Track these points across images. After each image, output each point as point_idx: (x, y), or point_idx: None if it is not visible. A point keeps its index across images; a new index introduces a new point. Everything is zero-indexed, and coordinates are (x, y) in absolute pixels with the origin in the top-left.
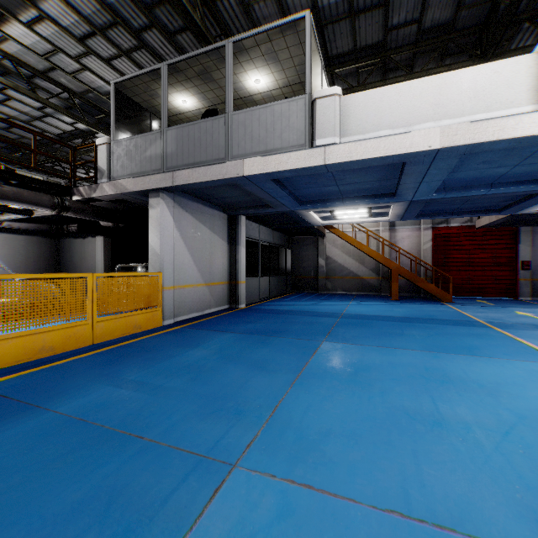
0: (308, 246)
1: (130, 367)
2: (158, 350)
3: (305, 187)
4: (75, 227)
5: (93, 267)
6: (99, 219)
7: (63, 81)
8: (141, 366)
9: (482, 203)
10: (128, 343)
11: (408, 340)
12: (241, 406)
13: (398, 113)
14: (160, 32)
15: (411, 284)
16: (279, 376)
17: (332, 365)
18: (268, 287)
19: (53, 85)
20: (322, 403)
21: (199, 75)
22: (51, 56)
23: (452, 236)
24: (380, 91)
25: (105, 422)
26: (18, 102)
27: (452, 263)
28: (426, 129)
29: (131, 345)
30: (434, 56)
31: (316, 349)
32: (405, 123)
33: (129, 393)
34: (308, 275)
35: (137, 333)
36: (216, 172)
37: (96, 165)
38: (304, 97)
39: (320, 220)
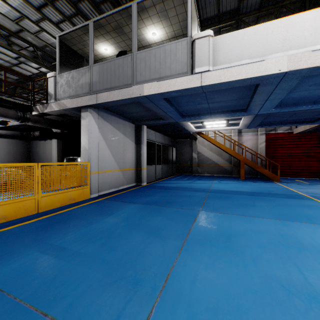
0: (186, 146)
1: (58, 233)
2: (82, 217)
3: (186, 104)
4: (38, 133)
5: (51, 159)
6: (50, 127)
7: (29, 39)
8: (67, 232)
9: (303, 116)
10: (63, 212)
11: (260, 210)
12: (139, 274)
13: (255, 47)
14: (89, 3)
15: (252, 169)
16: (170, 242)
17: (209, 232)
18: (161, 171)
19: (23, 41)
20: (206, 271)
21: (115, 29)
22: (20, 21)
23: (278, 139)
24: (241, 32)
25: (19, 293)
26: (2, 54)
27: (278, 156)
28: (277, 57)
29: (65, 213)
30: (271, 18)
31: (195, 217)
32: (260, 54)
33: (49, 260)
34: (186, 163)
35: (71, 203)
36: (125, 93)
37: (47, 91)
38: (187, 38)
39: (194, 128)
